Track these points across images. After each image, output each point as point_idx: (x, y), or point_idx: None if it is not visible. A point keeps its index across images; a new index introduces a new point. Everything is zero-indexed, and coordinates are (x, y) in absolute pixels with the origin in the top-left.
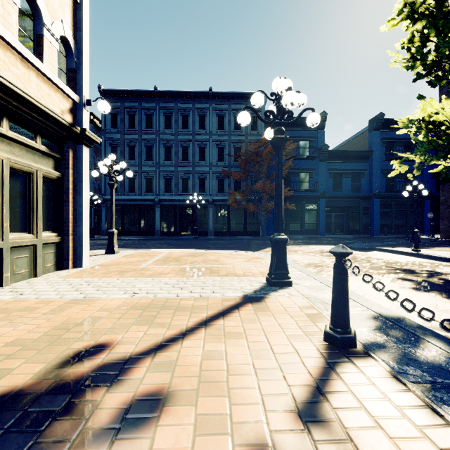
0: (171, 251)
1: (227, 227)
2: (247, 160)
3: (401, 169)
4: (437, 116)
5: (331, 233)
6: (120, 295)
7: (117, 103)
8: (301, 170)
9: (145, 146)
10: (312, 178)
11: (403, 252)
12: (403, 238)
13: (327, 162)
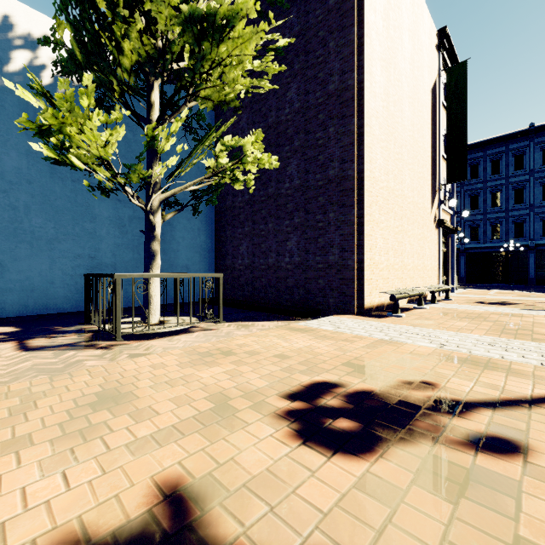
0: (498, 291)
1: None
2: None
3: None
4: None
5: None
6: (496, 298)
7: None
8: None
9: None
10: None
11: None
12: None
13: None
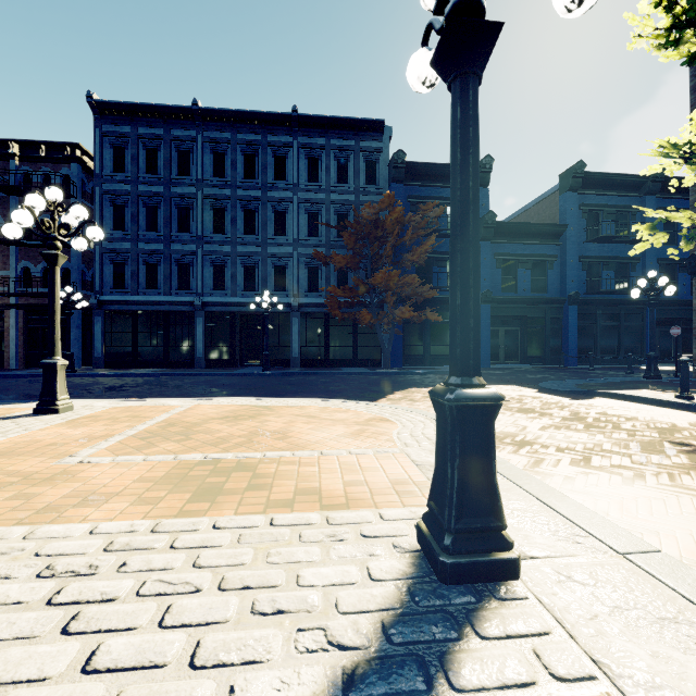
0: (197, 403)
1: (324, 352)
2: (358, 235)
3: (655, 241)
4: None
5: (499, 361)
6: None
7: (124, 127)
8: None
9: (178, 207)
10: None
11: (663, 402)
12: (616, 370)
13: (493, 241)
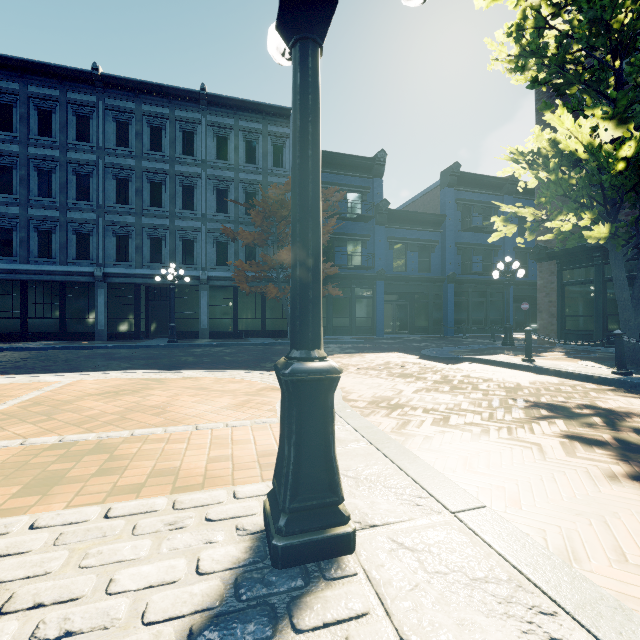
0: (79, 379)
1: (233, 324)
2: (265, 213)
3: (507, 231)
4: (567, 142)
5: (392, 331)
6: None
7: (11, 83)
8: (351, 236)
9: (76, 174)
10: (366, 250)
11: (513, 365)
12: (483, 338)
13: (386, 226)
